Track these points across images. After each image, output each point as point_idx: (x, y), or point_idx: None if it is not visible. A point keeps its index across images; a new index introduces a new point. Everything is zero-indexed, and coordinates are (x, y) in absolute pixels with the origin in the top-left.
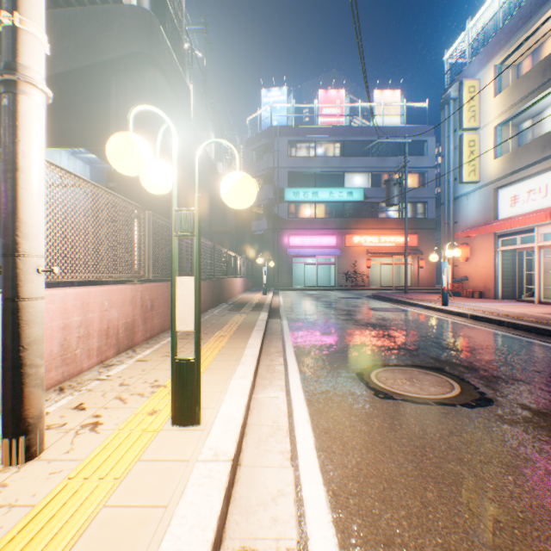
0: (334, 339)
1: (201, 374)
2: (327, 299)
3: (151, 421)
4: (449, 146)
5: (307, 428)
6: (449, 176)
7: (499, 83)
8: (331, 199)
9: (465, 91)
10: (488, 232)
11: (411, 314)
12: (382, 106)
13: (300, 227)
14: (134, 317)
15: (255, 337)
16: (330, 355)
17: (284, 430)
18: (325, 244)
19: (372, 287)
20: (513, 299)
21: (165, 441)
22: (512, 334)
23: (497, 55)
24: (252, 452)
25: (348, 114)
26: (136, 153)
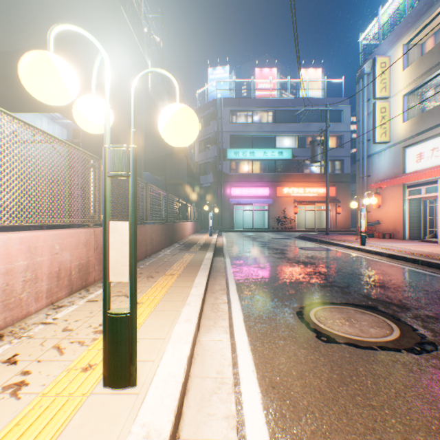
0: (272, 277)
1: (136, 329)
2: (262, 239)
3: (81, 381)
4: (364, 113)
5: (253, 381)
6: (364, 137)
7: (407, 59)
8: (265, 157)
9: (377, 66)
10: (397, 184)
11: (335, 253)
12: (307, 82)
13: (240, 180)
14: (88, 258)
15: (201, 276)
16: (269, 292)
17: (229, 384)
18: (260, 195)
19: (298, 230)
20: (418, 239)
21: (91, 412)
22: (428, 271)
23: (405, 36)
24: (193, 417)
25: (278, 89)
26: (53, 74)
